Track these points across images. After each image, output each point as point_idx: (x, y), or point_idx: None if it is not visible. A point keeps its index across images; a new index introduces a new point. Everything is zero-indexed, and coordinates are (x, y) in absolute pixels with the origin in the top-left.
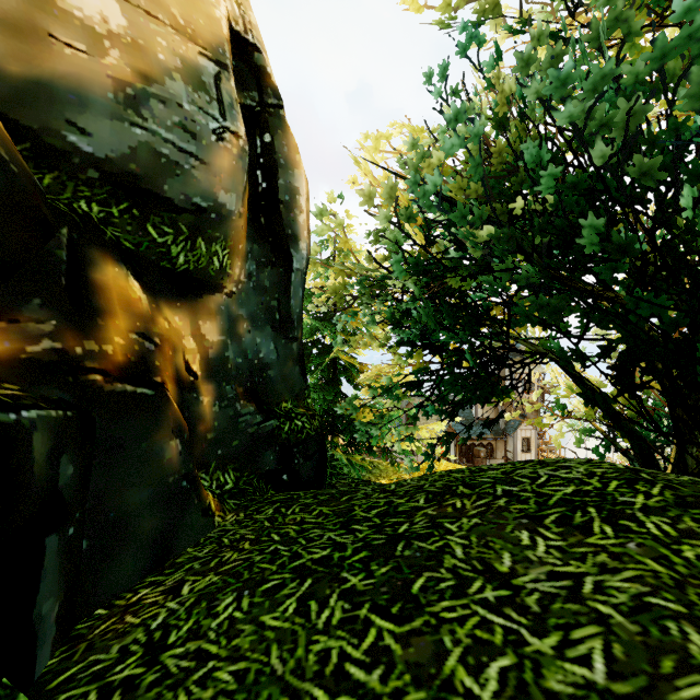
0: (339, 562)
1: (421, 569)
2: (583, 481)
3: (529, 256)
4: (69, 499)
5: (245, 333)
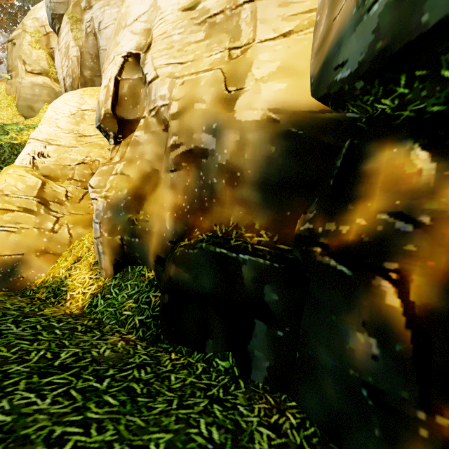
0: None
1: None
2: None
3: None
4: (277, 313)
5: None
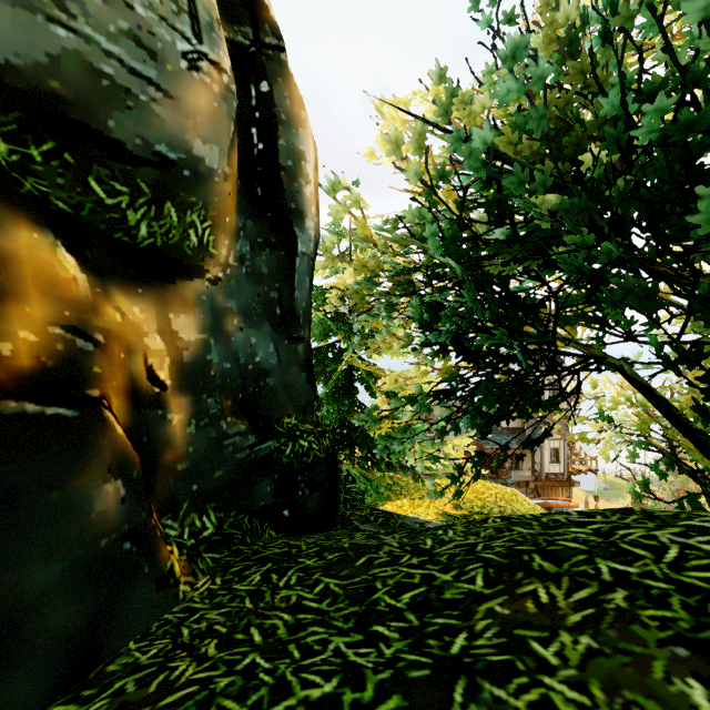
0: None
1: None
2: None
3: (600, 231)
4: None
5: (235, 330)
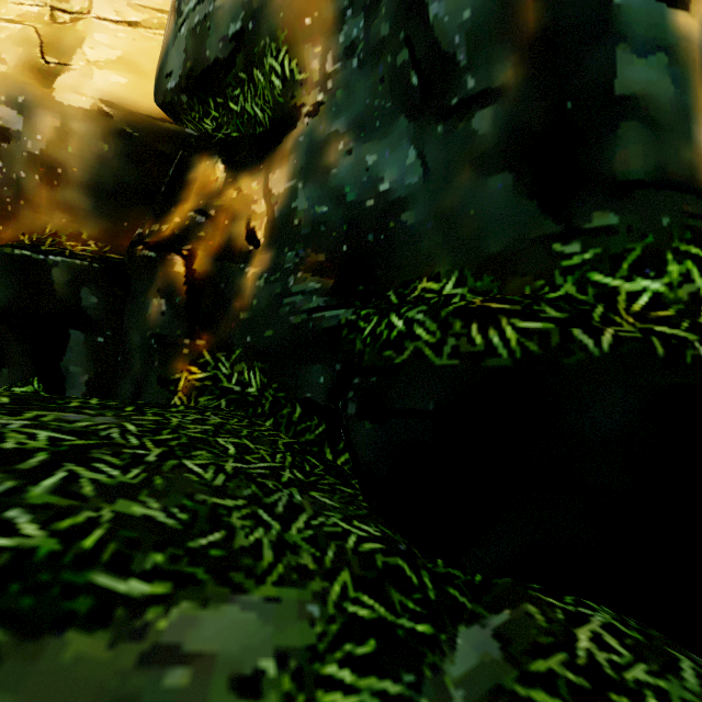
0: None
1: None
2: None
3: None
4: (97, 318)
5: (340, 158)
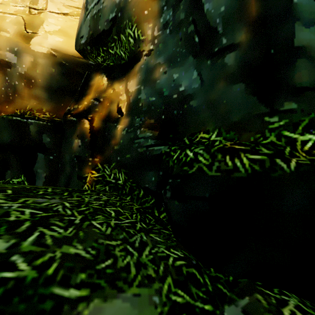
0: None
1: None
2: None
3: None
4: (50, 148)
5: (161, 75)
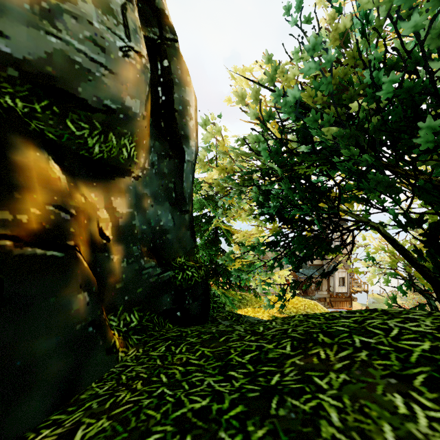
0: (217, 417)
1: (298, 437)
2: (436, 337)
3: (363, 148)
4: None
5: (149, 206)
